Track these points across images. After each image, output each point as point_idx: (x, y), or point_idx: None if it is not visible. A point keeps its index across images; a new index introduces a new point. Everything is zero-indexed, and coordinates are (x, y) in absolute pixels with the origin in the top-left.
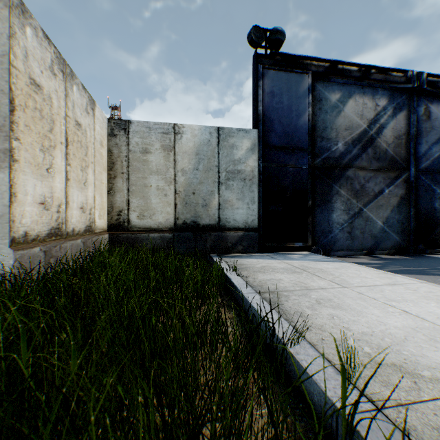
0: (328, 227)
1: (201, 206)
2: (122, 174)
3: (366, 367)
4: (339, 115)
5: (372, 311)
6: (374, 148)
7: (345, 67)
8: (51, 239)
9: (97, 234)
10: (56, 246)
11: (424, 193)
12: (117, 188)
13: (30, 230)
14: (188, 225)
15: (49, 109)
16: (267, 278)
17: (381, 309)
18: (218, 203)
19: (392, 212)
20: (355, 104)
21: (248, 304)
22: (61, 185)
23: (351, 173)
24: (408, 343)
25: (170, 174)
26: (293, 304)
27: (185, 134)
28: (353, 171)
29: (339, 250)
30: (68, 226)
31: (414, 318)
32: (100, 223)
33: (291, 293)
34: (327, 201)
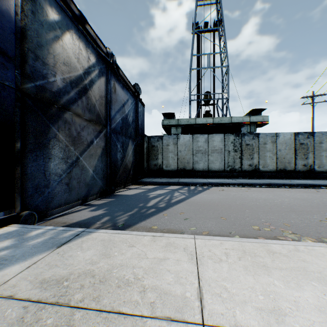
0: (45, 180)
1: None
2: None
3: None
4: (58, 42)
5: None
6: (88, 98)
7: None
8: None
9: None
10: None
11: (113, 147)
12: None
13: None
14: None
15: None
16: None
17: None
18: None
19: (98, 161)
20: (73, 43)
21: None
22: None
23: (69, 117)
24: None
25: None
26: None
27: None
28: (71, 115)
29: (58, 207)
30: None
31: None
32: None
33: None
34: (44, 146)
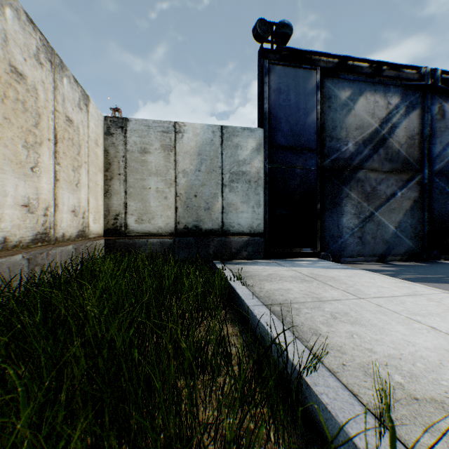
0: (337, 231)
1: (203, 210)
2: (119, 176)
3: (400, 403)
4: (350, 114)
5: (395, 327)
6: (386, 148)
7: (355, 63)
8: (36, 245)
9: (92, 239)
10: (43, 253)
11: (438, 196)
12: (114, 190)
13: (10, 236)
14: (190, 229)
15: (34, 102)
16: (274, 288)
17: (406, 324)
18: (221, 206)
19: (404, 216)
20: (366, 102)
21: (255, 318)
22: (49, 186)
23: (362, 175)
24: (445, 369)
25: (170, 175)
26: (306, 319)
27: (187, 133)
28: (364, 173)
29: (350, 256)
30: (57, 231)
31: (445, 337)
32: (95, 228)
33: (302, 306)
34: (337, 205)
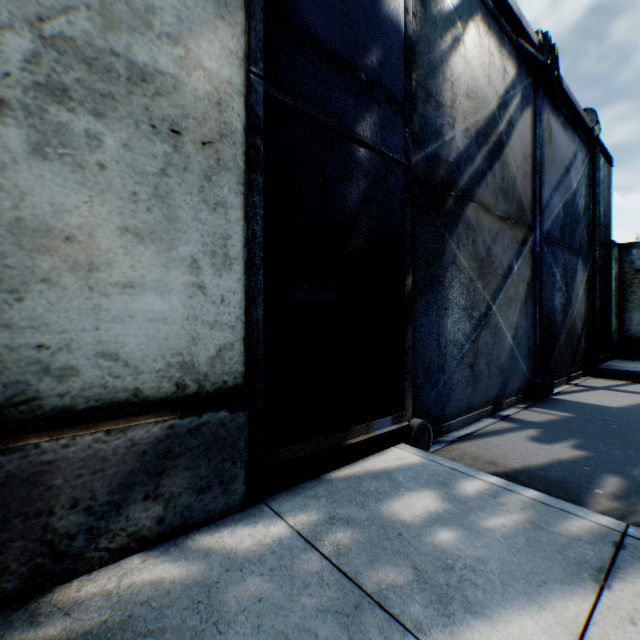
0: (438, 355)
1: None
2: None
3: None
4: (458, 52)
5: None
6: (502, 166)
7: None
8: None
9: None
10: None
11: (546, 279)
12: None
13: None
14: None
15: None
16: None
17: None
18: None
19: (520, 315)
20: (480, 44)
21: None
22: None
23: (473, 215)
24: None
25: None
26: None
27: None
28: (475, 211)
29: (455, 415)
30: None
31: None
32: None
33: None
34: (437, 282)
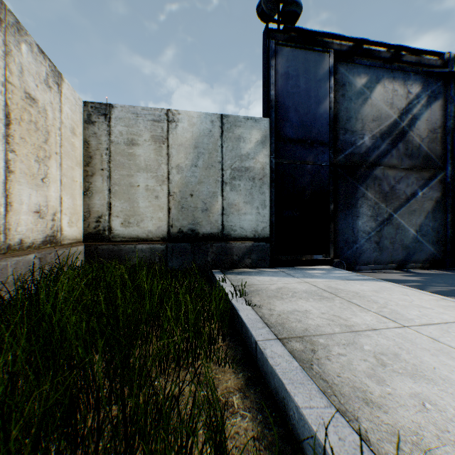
0: (352, 236)
1: (200, 211)
2: (101, 171)
3: None
4: (366, 104)
5: None
6: (405, 143)
7: (371, 48)
8: None
9: (66, 245)
10: None
11: None
12: (96, 188)
13: None
14: (185, 234)
15: None
16: (288, 309)
17: None
18: (221, 207)
19: (426, 219)
20: (384, 91)
21: (266, 363)
22: None
23: (379, 172)
24: None
25: (162, 171)
26: (342, 368)
27: (181, 122)
28: (382, 170)
29: (366, 263)
30: (10, 237)
31: None
32: (71, 232)
33: (330, 341)
34: (351, 206)
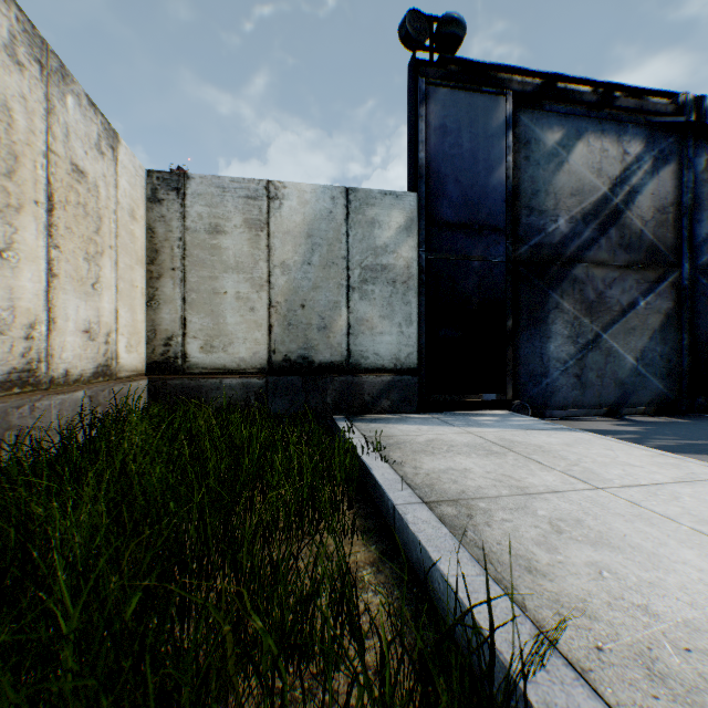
0: (540, 366)
1: (316, 329)
2: (172, 272)
3: None
4: (561, 170)
5: (679, 552)
6: (620, 228)
7: (569, 87)
8: (9, 393)
9: (124, 379)
10: (22, 406)
11: (706, 307)
12: (164, 297)
13: None
14: (293, 363)
15: (5, 131)
16: (440, 467)
17: (697, 546)
18: (346, 323)
19: (651, 341)
20: (588, 151)
21: (407, 531)
22: (36, 286)
23: (581, 272)
24: None
25: (260, 271)
26: (505, 535)
27: (288, 200)
28: (584, 268)
29: (561, 407)
30: (54, 366)
31: None
32: (130, 360)
33: (493, 505)
34: (539, 321)
